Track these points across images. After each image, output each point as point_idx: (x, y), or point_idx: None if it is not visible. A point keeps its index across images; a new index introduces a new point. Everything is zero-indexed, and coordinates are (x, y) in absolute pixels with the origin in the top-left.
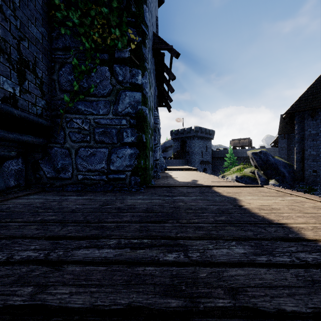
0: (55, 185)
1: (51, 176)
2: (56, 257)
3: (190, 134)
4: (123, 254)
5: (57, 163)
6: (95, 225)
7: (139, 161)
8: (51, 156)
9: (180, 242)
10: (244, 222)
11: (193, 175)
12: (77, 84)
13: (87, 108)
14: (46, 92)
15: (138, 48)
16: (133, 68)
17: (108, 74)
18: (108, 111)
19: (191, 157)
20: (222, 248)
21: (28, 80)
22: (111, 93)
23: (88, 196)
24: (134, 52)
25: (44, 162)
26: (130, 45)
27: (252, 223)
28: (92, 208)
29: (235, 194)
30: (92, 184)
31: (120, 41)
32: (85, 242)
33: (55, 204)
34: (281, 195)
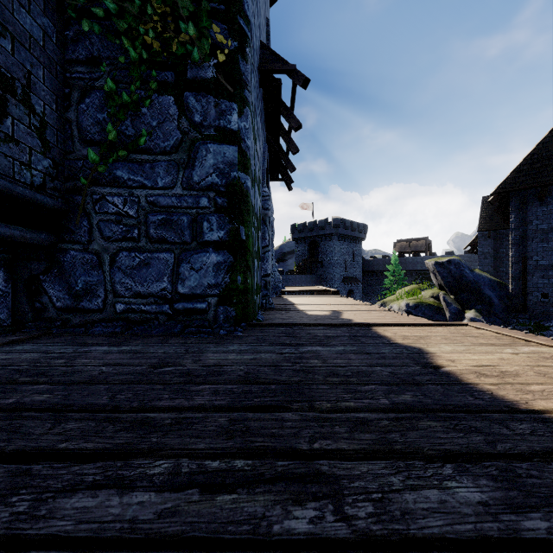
0: (72, 324)
1: (64, 305)
2: (5, 522)
3: (326, 230)
4: (180, 510)
5: (75, 281)
6: (129, 417)
7: (234, 276)
8: (65, 267)
9: (322, 466)
10: (454, 407)
11: (332, 302)
12: (114, 128)
13: (132, 174)
14: (53, 143)
15: (231, 62)
16: (222, 99)
17: (174, 110)
18: (173, 181)
19: (327, 270)
20: (425, 485)
21: (12, 117)
22: (179, 147)
23: (131, 346)
24: (224, 69)
25: (51, 278)
26: (215, 55)
27: (473, 411)
28: (133, 373)
29: (419, 340)
30: (142, 321)
31: (196, 46)
32: (95, 467)
33: (59, 364)
34: (507, 343)
